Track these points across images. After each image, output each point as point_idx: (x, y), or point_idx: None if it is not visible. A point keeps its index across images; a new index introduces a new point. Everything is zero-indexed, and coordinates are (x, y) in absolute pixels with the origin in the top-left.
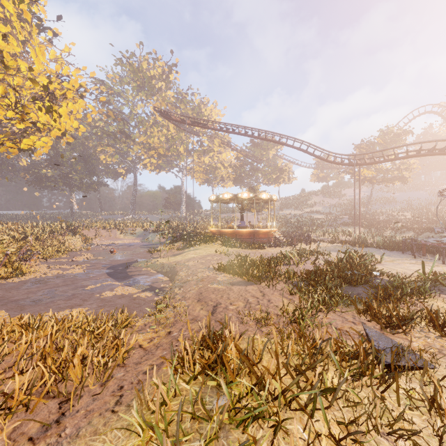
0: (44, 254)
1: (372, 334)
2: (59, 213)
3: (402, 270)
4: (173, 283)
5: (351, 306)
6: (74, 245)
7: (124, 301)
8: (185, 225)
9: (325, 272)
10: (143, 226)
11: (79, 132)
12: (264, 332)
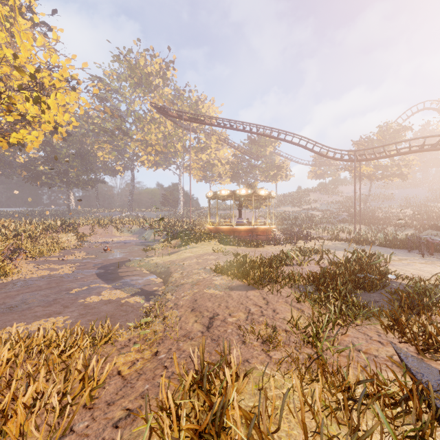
0: (34, 252)
1: (410, 362)
2: (57, 210)
3: (415, 272)
4: (166, 286)
5: (372, 319)
6: (68, 243)
7: (110, 308)
8: (181, 222)
9: (333, 275)
10: (140, 223)
11: (70, 125)
12: (273, 359)
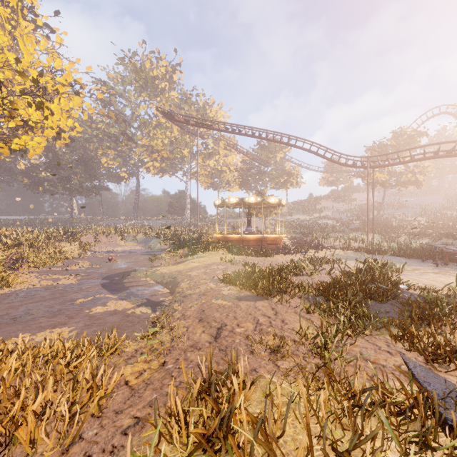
0: (36, 262)
1: (417, 371)
2: (59, 218)
3: (428, 282)
4: (173, 296)
5: (381, 329)
6: (72, 252)
7: (115, 318)
8: (188, 231)
9: (344, 285)
10: (146, 232)
11: (74, 131)
12: (281, 368)
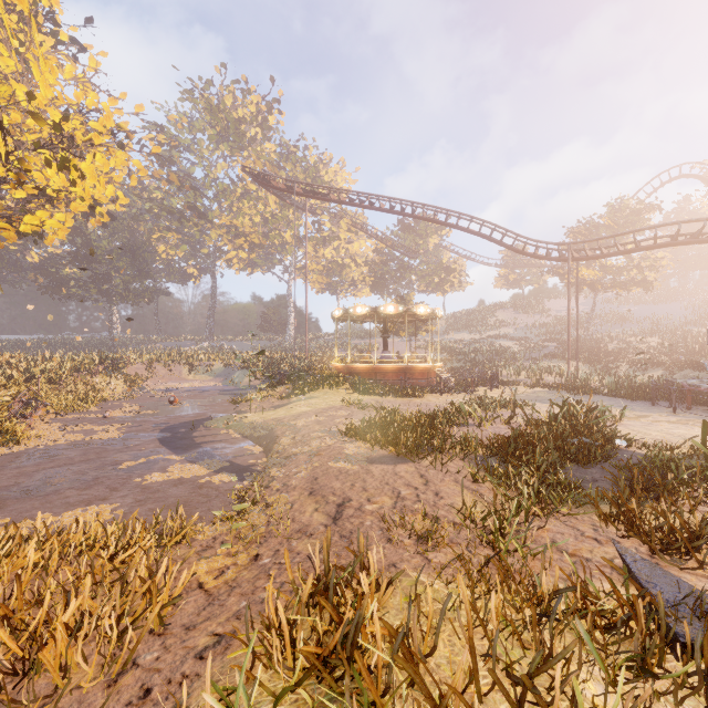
0: (58, 405)
1: (638, 567)
2: (92, 338)
3: (660, 435)
4: (270, 457)
5: (586, 506)
6: (112, 391)
7: (182, 491)
8: (292, 358)
9: (530, 440)
10: (226, 360)
11: (117, 204)
12: (433, 563)
